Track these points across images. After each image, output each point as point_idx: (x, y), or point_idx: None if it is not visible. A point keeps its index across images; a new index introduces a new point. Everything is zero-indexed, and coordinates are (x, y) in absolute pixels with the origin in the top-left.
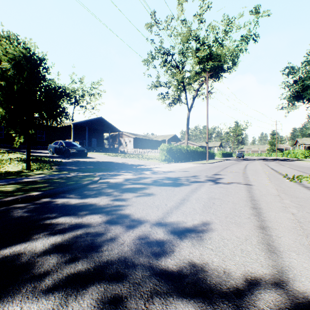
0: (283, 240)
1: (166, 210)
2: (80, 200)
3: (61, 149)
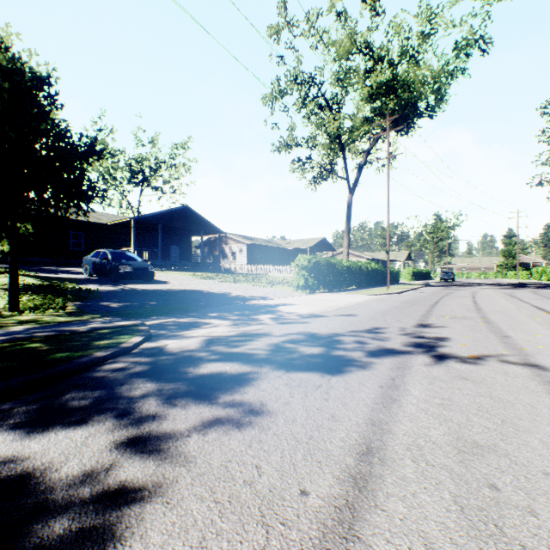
0: None
1: None
2: (14, 444)
3: (105, 267)
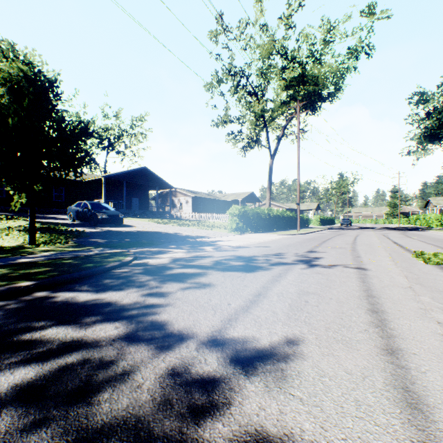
0: (430, 379)
1: (228, 315)
2: (94, 296)
3: (86, 214)
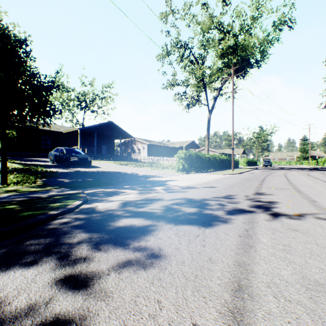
0: None
1: None
2: None
3: (61, 157)
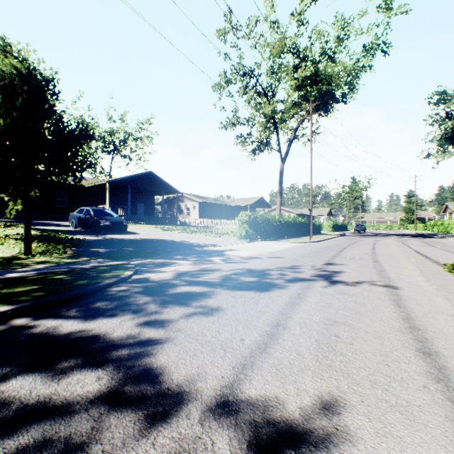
0: None
1: (241, 359)
2: (80, 325)
3: (88, 221)
